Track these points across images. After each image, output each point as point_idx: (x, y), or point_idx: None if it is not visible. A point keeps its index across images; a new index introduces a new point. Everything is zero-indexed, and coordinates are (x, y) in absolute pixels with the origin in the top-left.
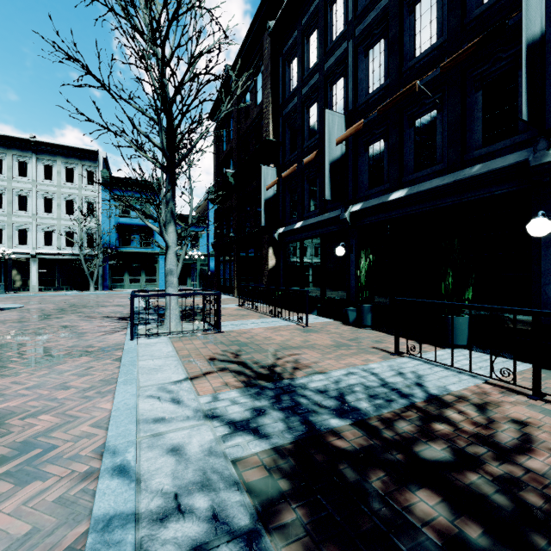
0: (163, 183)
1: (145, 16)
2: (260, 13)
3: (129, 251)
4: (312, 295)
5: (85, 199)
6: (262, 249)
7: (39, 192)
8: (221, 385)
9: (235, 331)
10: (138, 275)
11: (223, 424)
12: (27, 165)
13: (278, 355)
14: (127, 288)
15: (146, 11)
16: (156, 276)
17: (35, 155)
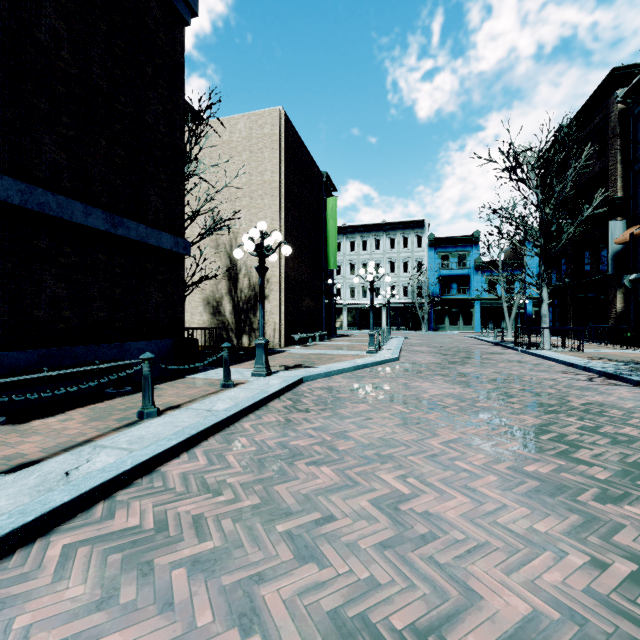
0: (503, 247)
1: (531, 176)
2: (605, 82)
3: (449, 298)
4: None
5: (415, 259)
6: (606, 293)
7: (386, 259)
8: (603, 361)
9: (594, 352)
10: (456, 319)
11: (612, 364)
12: (379, 241)
13: (634, 359)
14: (447, 330)
15: (531, 172)
16: (471, 320)
17: (385, 233)
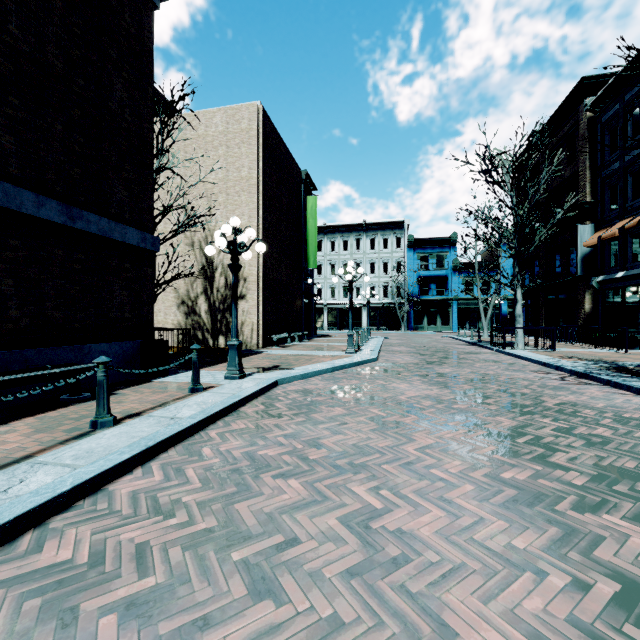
0: (479, 249)
1: (506, 179)
2: (575, 91)
3: (428, 299)
4: (636, 335)
5: (395, 260)
6: (576, 294)
7: (367, 259)
8: (574, 360)
9: (565, 351)
10: (434, 319)
11: (582, 363)
12: (360, 242)
13: (602, 358)
14: (426, 330)
15: (506, 175)
16: (449, 320)
17: (365, 233)
